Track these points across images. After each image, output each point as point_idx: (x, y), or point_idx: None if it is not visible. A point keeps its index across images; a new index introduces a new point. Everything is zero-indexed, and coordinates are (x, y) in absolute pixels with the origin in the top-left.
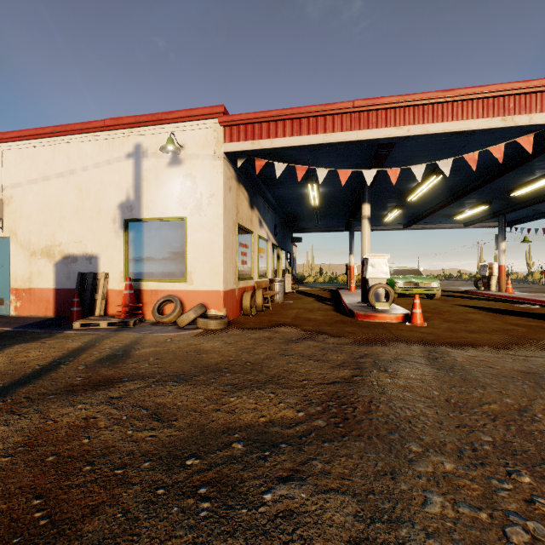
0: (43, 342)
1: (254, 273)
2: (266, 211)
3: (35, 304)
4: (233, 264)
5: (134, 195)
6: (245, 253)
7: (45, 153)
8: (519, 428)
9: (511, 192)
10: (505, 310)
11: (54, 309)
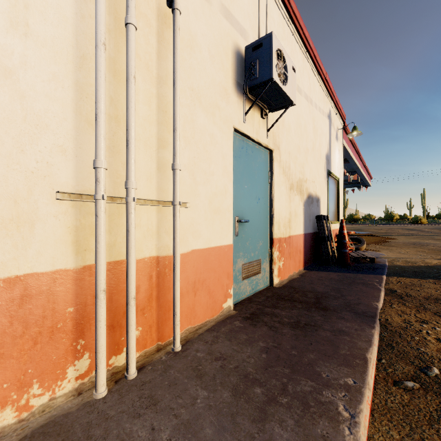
0: (440, 262)
1: None
2: None
3: (293, 258)
4: None
5: (329, 151)
6: None
7: (299, 56)
8: None
9: None
10: None
11: (303, 260)
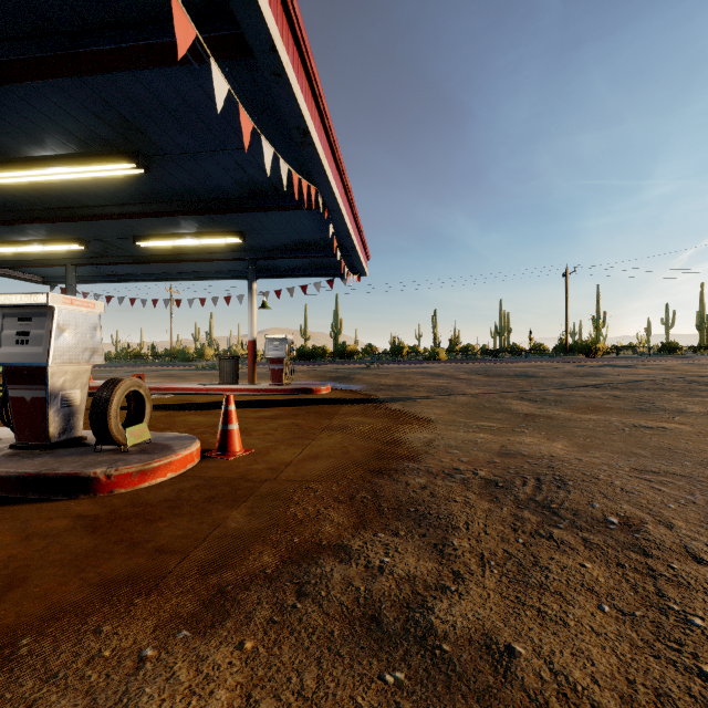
0: None
1: None
2: None
3: None
4: None
5: None
6: None
7: None
8: (701, 490)
9: (139, 240)
10: (176, 405)
11: None
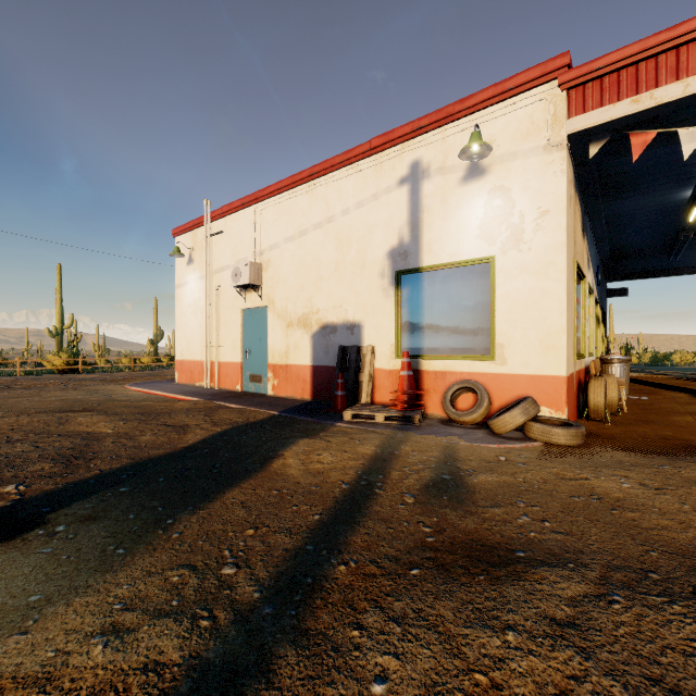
0: (327, 440)
1: (584, 347)
2: (591, 243)
3: (291, 383)
4: (571, 330)
5: (410, 235)
6: (576, 312)
7: (302, 203)
8: None
9: None
10: None
11: (310, 391)
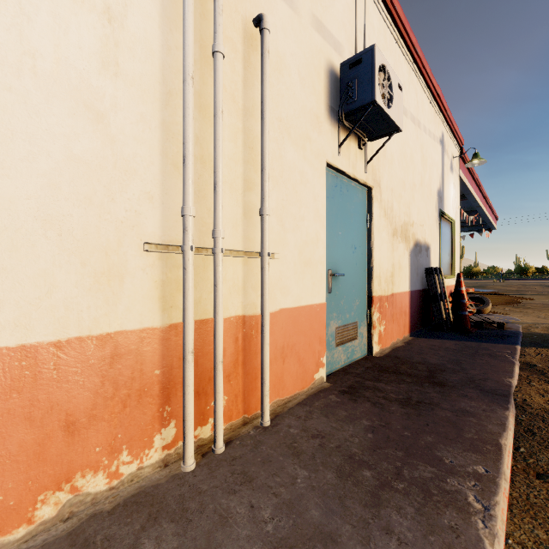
0: None
1: None
2: None
3: (397, 321)
4: None
5: (442, 186)
6: None
7: (404, 68)
8: None
9: None
10: None
11: (409, 324)
